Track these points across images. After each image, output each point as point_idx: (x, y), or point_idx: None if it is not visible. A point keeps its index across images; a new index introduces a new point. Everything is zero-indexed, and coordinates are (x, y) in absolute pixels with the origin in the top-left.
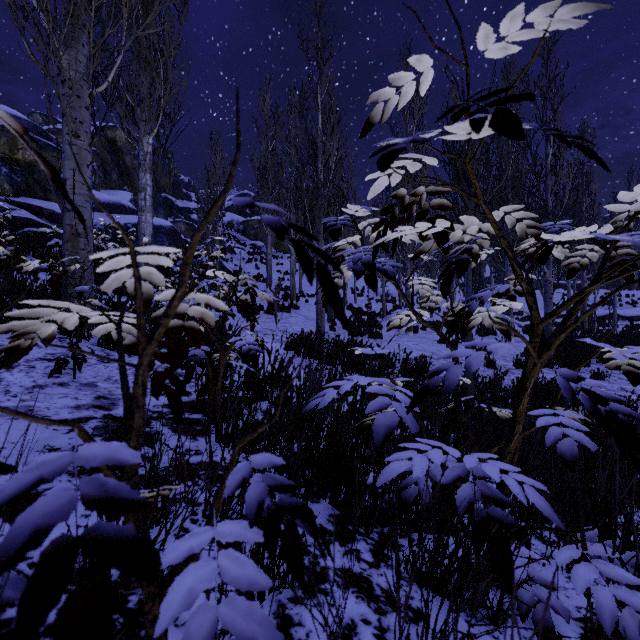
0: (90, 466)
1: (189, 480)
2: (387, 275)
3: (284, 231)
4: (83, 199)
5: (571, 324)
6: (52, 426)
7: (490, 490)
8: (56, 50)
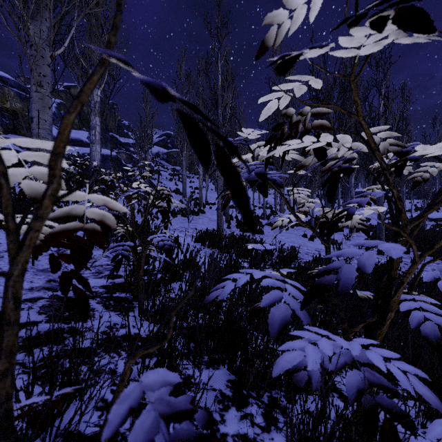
0: None
1: (113, 351)
2: (276, 184)
3: (168, 94)
4: (46, 132)
5: None
6: None
7: (375, 377)
8: (25, 21)
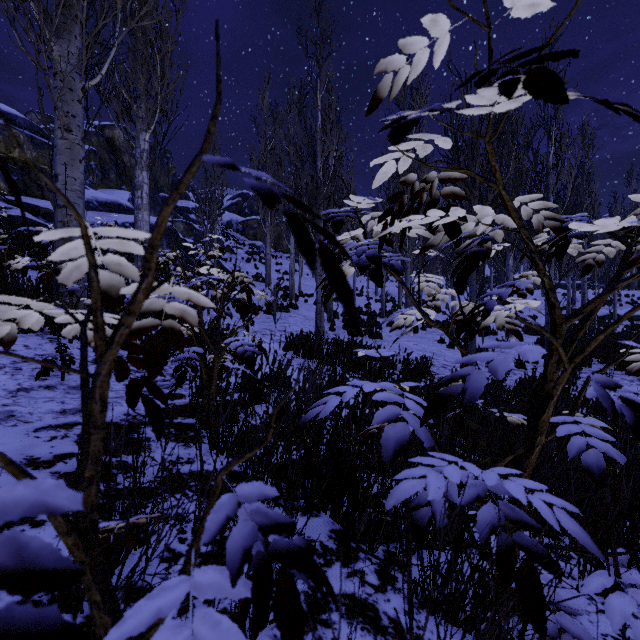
0: (7, 519)
1: (179, 492)
2: (394, 270)
3: (275, 198)
4: (75, 195)
5: (612, 324)
6: (33, 433)
7: (514, 512)
8: (47, 41)
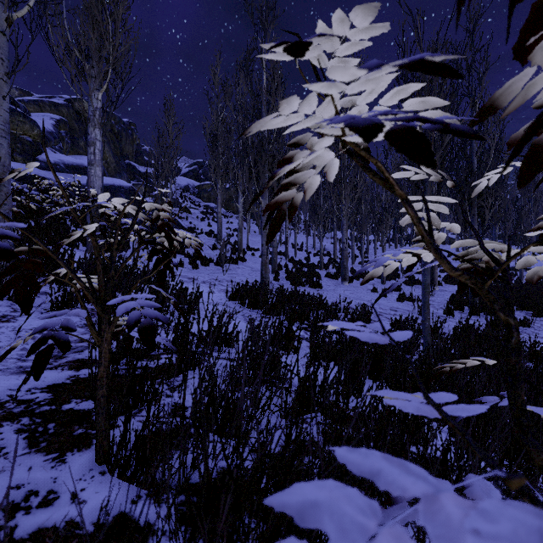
0: None
1: None
2: (451, 131)
3: None
4: None
5: None
6: None
7: None
8: None
